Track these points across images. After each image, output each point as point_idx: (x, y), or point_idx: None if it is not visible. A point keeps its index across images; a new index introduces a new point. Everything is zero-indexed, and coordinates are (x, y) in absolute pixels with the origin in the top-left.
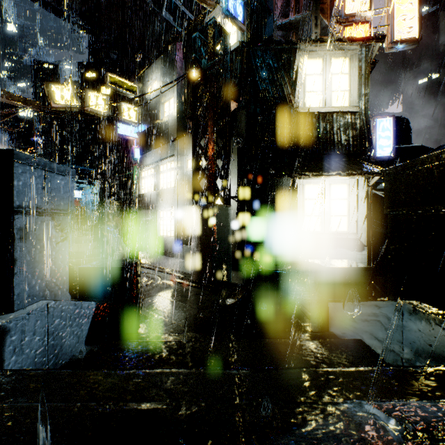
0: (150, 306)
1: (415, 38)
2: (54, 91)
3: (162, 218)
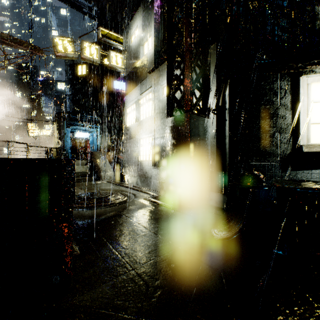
0: (108, 232)
1: None
2: (57, 42)
3: (142, 145)
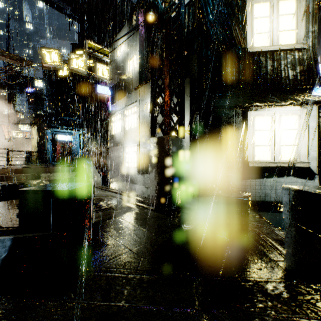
0: (109, 229)
1: None
2: (45, 54)
3: (127, 153)
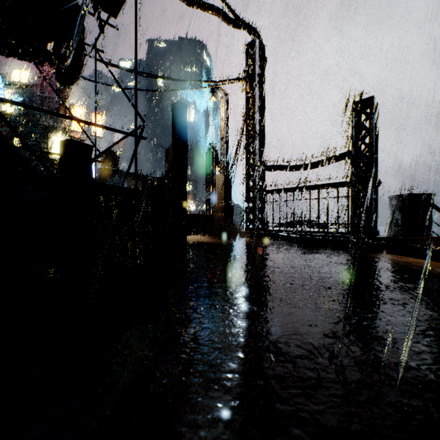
0: None
1: (100, 137)
2: None
3: None
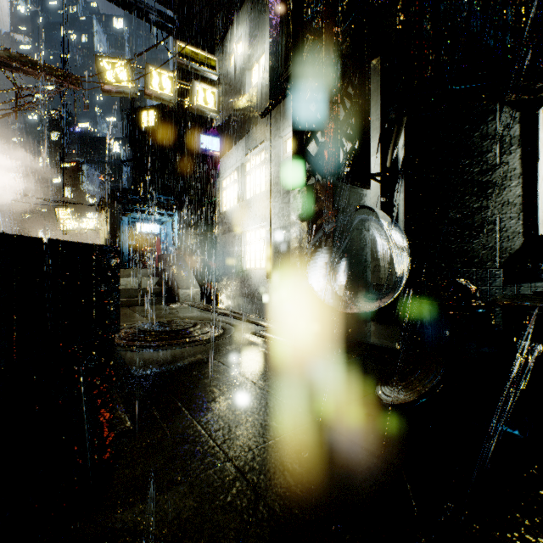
0: (186, 389)
1: None
2: (105, 67)
3: (248, 242)
